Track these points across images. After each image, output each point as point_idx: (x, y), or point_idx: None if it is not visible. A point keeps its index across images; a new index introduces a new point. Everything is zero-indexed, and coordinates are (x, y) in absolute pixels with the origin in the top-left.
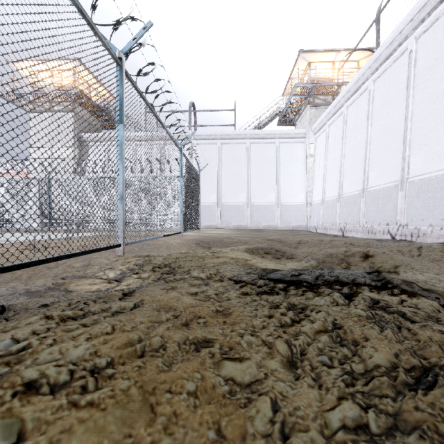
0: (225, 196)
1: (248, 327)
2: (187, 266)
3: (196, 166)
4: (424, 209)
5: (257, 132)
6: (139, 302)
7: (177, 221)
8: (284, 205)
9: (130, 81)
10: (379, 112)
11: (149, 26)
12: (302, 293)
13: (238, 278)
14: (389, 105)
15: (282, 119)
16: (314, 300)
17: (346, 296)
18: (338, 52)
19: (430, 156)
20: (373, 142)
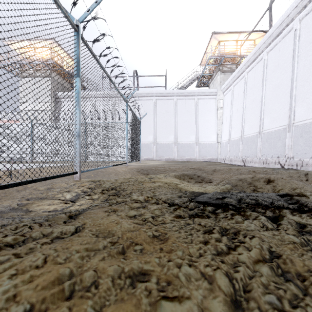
0: (159, 137)
1: (184, 256)
2: (129, 189)
3: (138, 115)
4: (307, 146)
5: (182, 91)
6: (81, 226)
7: (124, 155)
8: (201, 143)
9: (85, 45)
10: (271, 75)
11: (100, 0)
12: (231, 217)
13: (171, 201)
14: (279, 69)
15: (200, 82)
16: (244, 224)
17: (271, 219)
18: (240, 33)
19: (311, 106)
20: (267, 97)
